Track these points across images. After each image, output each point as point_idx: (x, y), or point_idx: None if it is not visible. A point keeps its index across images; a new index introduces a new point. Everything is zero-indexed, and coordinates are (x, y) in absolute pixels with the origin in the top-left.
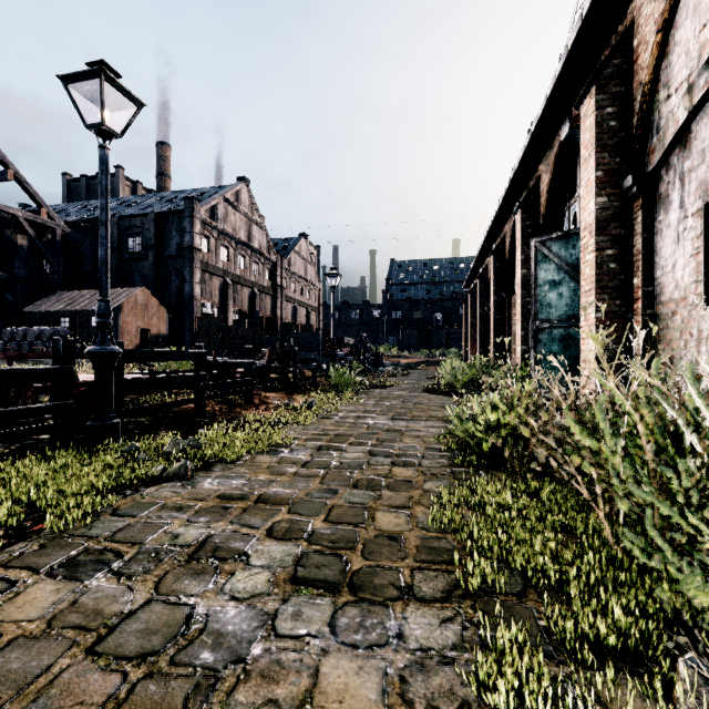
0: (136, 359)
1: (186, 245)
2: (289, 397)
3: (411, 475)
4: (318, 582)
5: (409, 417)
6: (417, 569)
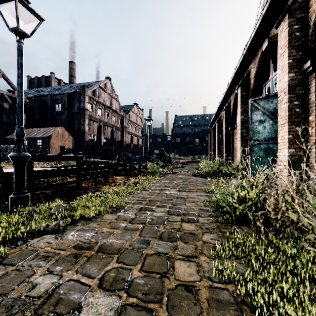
0: (41, 160)
1: (81, 107)
2: (127, 178)
3: (194, 229)
4: None
5: (187, 189)
6: None
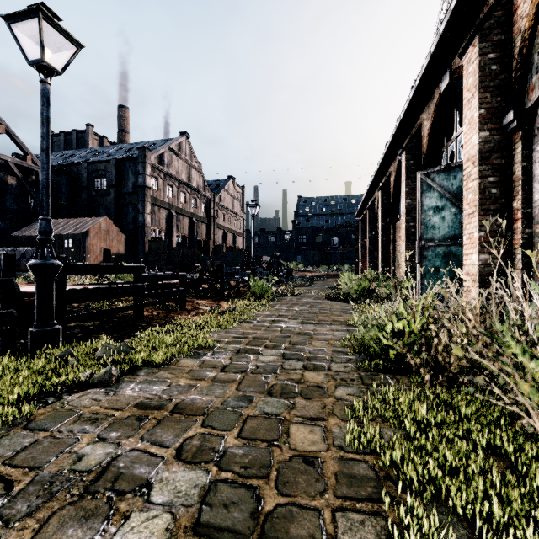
0: (78, 272)
1: (140, 184)
2: (217, 303)
3: (322, 381)
4: (224, 531)
5: (316, 321)
6: (338, 511)
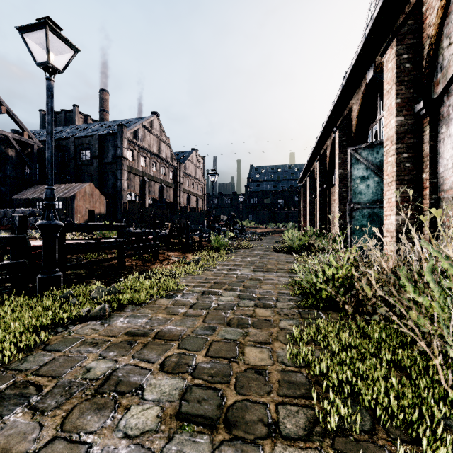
0: (74, 230)
1: (118, 155)
2: (184, 255)
3: (269, 315)
4: (199, 417)
5: (265, 269)
6: (280, 404)
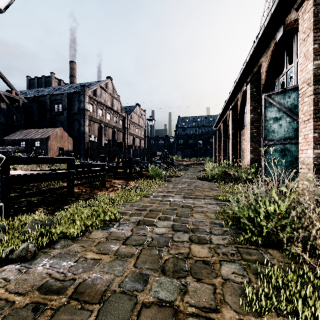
0: (20, 162)
1: (82, 108)
2: (127, 182)
3: (207, 255)
4: None
5: (193, 196)
6: None
